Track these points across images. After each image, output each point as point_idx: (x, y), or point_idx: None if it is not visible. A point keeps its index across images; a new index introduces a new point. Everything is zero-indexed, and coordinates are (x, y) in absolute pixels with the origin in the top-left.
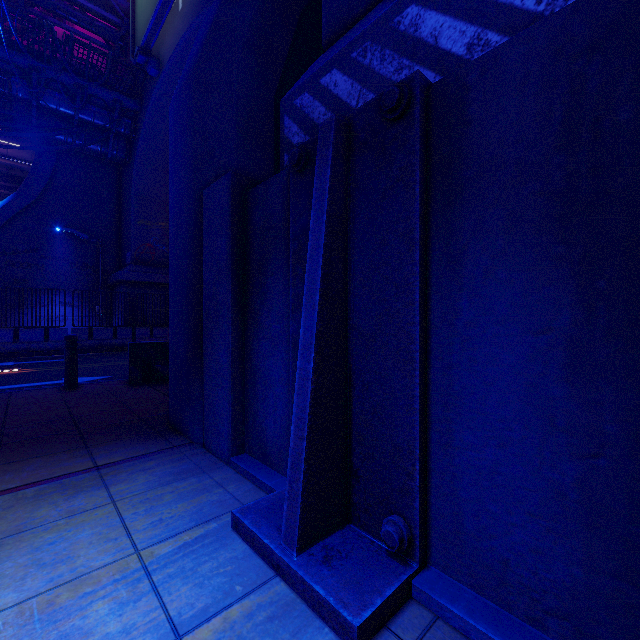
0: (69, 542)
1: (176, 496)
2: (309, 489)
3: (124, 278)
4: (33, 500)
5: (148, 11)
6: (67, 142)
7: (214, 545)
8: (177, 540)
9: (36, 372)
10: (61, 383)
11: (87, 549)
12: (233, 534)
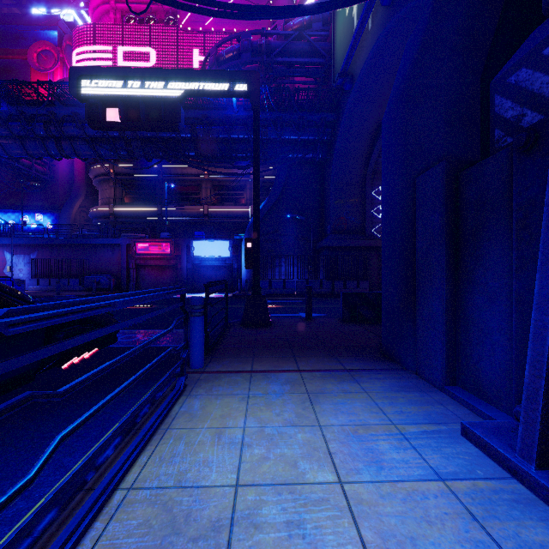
0: (350, 406)
1: (407, 401)
2: (547, 420)
3: (326, 245)
4: (321, 379)
5: (345, 44)
6: (293, 158)
7: (449, 439)
8: (418, 427)
9: (284, 307)
10: (299, 316)
11: (362, 412)
12: (463, 438)
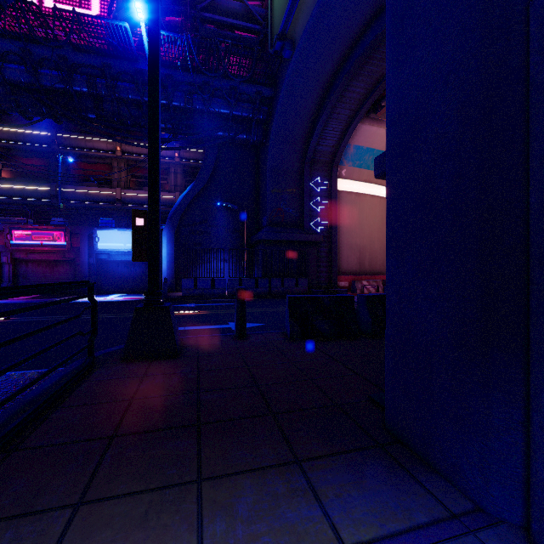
0: None
1: None
2: None
3: (262, 238)
4: None
5: None
6: (224, 136)
7: None
8: None
9: (209, 314)
10: (229, 328)
11: None
12: None
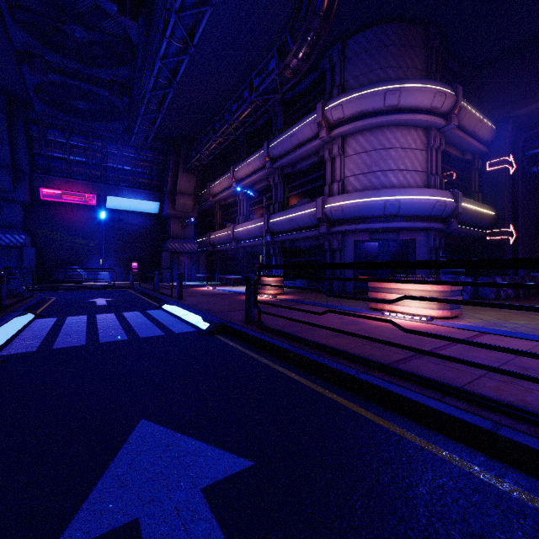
0: None
1: None
2: None
3: None
4: None
5: None
6: None
7: None
8: None
9: None
10: None
11: None
12: None
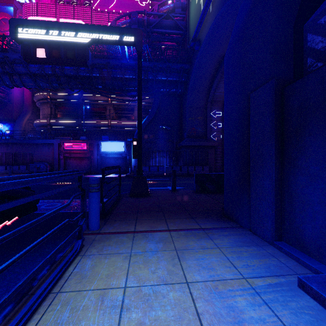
0: (209, 261)
1: (249, 254)
2: None
3: (184, 144)
4: (185, 237)
5: (195, 21)
6: (164, 91)
7: (290, 292)
8: (264, 280)
9: (158, 183)
10: (168, 188)
11: (218, 267)
12: (300, 290)
